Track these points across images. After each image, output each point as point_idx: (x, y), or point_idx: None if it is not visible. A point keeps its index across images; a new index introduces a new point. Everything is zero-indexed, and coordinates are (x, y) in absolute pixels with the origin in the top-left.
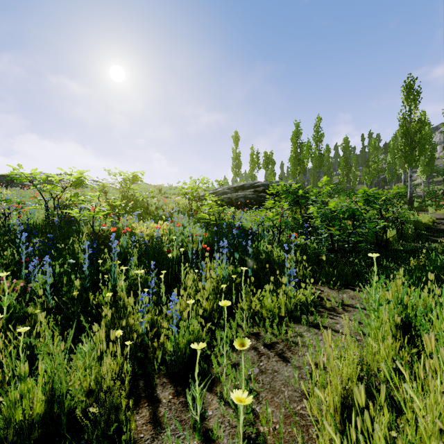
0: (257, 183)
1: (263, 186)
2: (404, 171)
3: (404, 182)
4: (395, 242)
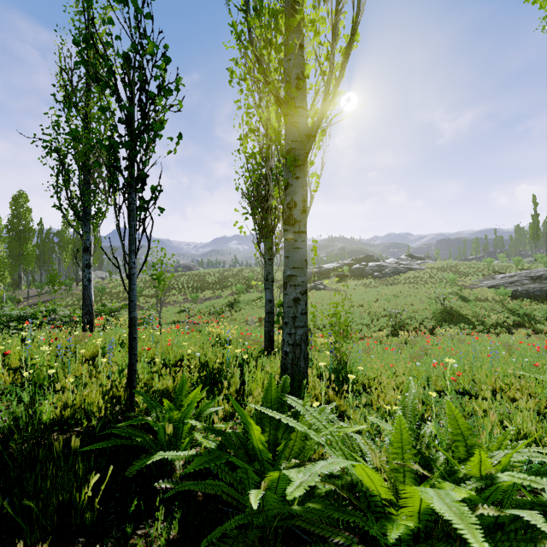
0: None
1: None
2: None
3: None
4: None
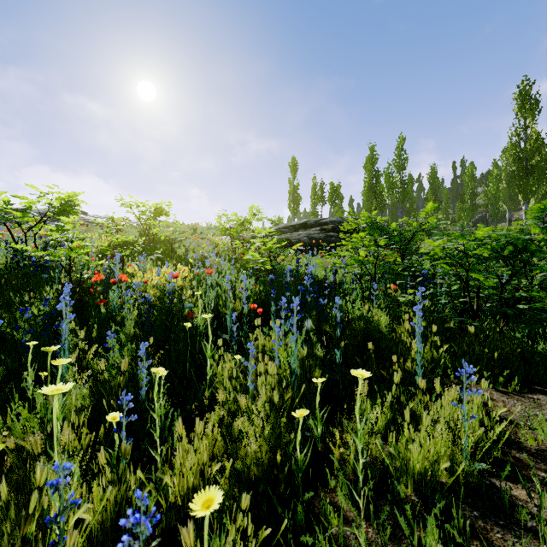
0: (324, 219)
1: (332, 224)
2: (509, 207)
3: (509, 222)
4: (545, 299)
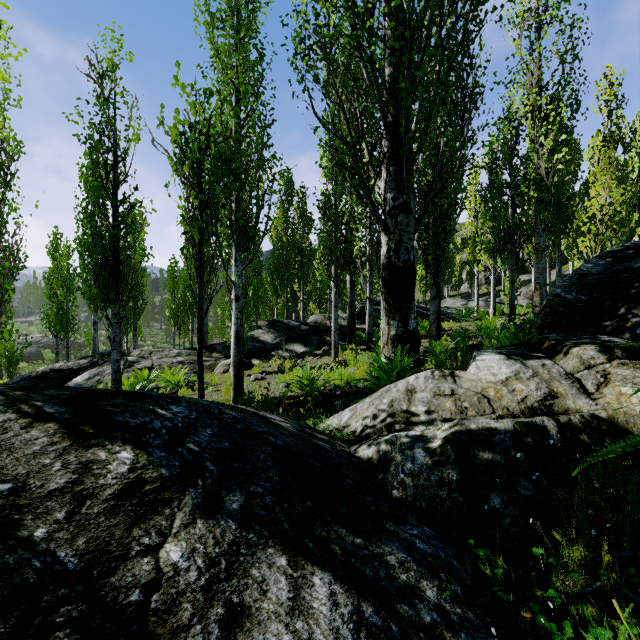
0: (41, 341)
1: (44, 343)
2: None
3: None
4: None
